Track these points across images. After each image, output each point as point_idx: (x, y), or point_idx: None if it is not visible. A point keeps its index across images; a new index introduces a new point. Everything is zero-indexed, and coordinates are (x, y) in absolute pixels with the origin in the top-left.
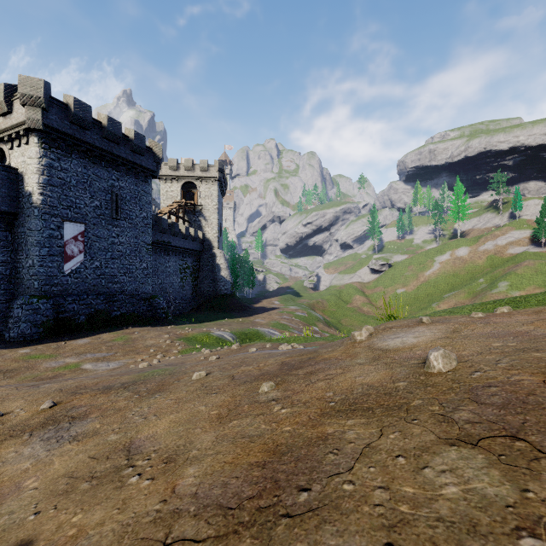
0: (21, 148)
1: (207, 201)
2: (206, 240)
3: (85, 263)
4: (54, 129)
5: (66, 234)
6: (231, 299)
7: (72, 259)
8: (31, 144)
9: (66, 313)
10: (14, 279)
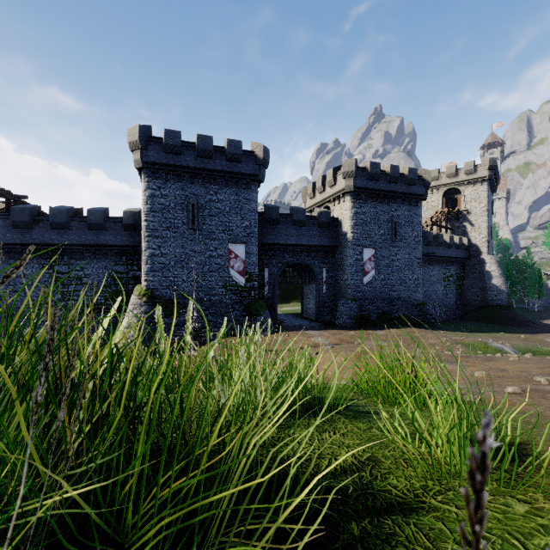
0: (340, 204)
1: (473, 204)
2: (471, 245)
3: (375, 276)
4: (358, 188)
5: (364, 257)
6: (506, 310)
7: (368, 274)
8: (346, 201)
9: (365, 311)
10: (336, 287)
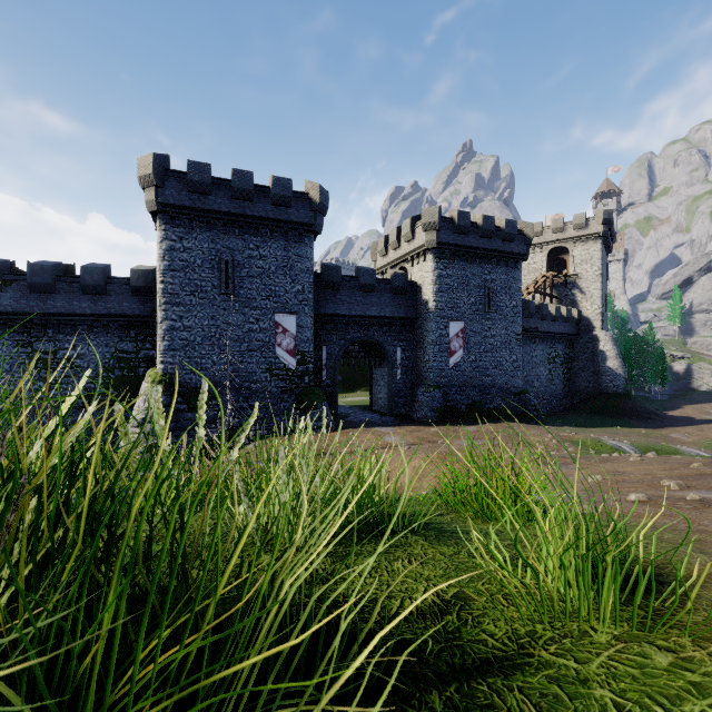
0: (419, 264)
1: (584, 267)
2: (582, 319)
3: (464, 357)
4: (443, 244)
5: (451, 332)
6: (624, 400)
7: (455, 354)
8: (428, 261)
9: (451, 402)
10: (414, 371)
